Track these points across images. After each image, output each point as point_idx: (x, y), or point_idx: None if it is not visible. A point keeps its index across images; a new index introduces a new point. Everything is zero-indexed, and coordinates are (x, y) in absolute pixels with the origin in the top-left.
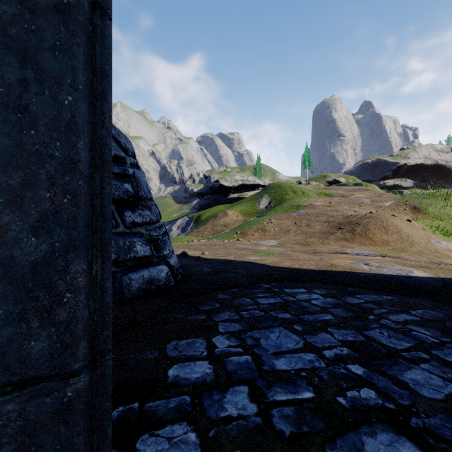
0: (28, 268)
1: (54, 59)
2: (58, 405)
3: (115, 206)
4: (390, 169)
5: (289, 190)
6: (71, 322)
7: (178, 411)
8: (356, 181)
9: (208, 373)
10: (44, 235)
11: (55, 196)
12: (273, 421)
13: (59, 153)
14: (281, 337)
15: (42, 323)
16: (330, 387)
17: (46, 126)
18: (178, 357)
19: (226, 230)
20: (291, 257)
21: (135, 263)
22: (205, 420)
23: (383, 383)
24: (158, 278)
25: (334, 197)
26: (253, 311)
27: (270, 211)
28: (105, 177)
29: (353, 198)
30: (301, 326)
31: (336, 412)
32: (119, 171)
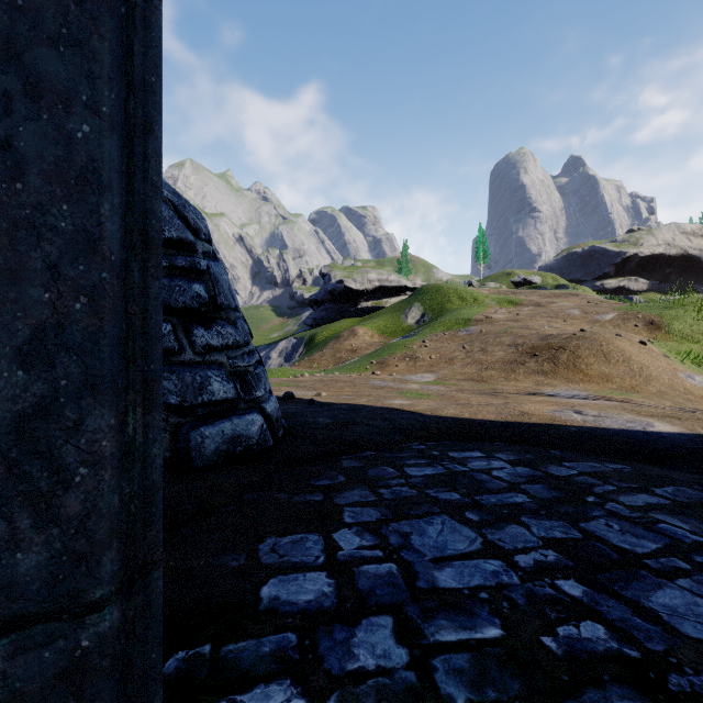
0: (11, 425)
1: (58, 59)
2: (64, 663)
3: (178, 320)
4: (611, 263)
5: (454, 295)
6: (88, 518)
7: (276, 660)
8: (558, 281)
9: (327, 593)
10: (39, 366)
11: (59, 299)
12: (436, 678)
13: (67, 223)
14: (445, 531)
15: (35, 520)
16: (530, 619)
17: (44, 176)
18: (277, 566)
19: (354, 358)
20: (457, 400)
21: (211, 411)
22: (322, 676)
23: (618, 612)
24: (247, 435)
25: (524, 306)
26: (400, 488)
27: (423, 328)
28: (150, 267)
29: (554, 308)
30: (478, 514)
31: (541, 664)
32: (184, 265)
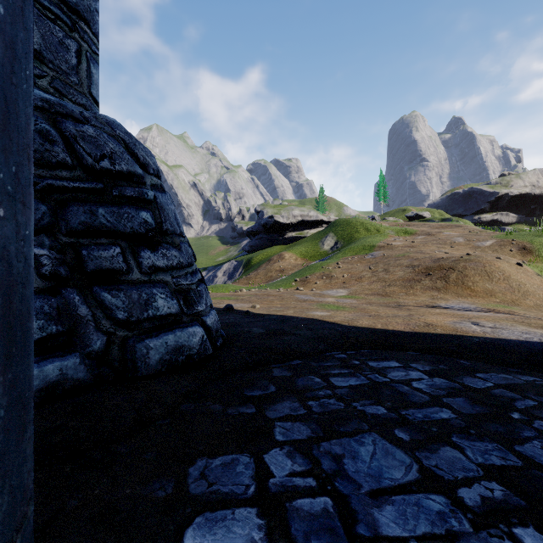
0: None
1: None
2: None
3: (127, 243)
4: (487, 201)
5: (361, 227)
6: None
7: None
8: (443, 215)
9: (257, 540)
10: None
11: None
12: None
13: None
14: (378, 454)
15: None
16: None
17: None
18: (205, 497)
19: (282, 277)
20: (368, 312)
21: (156, 325)
22: None
23: None
24: (189, 345)
25: (417, 235)
26: (327, 399)
27: (336, 253)
28: None
29: (442, 237)
30: (407, 432)
31: None
32: (133, 194)
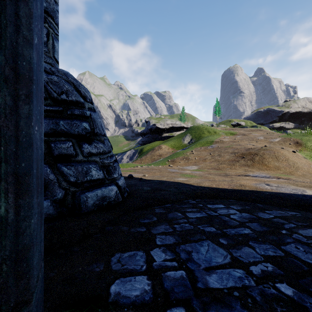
0: None
1: None
2: None
3: (75, 140)
4: (277, 116)
5: (205, 130)
6: None
7: None
8: (252, 124)
9: (147, 290)
10: None
11: None
12: None
13: None
14: (210, 250)
15: None
16: (265, 311)
17: None
18: (120, 271)
19: (160, 159)
20: (209, 178)
21: (91, 184)
22: None
23: None
24: (109, 196)
25: (237, 135)
26: (184, 224)
27: (191, 145)
28: (21, 95)
29: (251, 136)
30: (226, 240)
31: None
32: (78, 113)
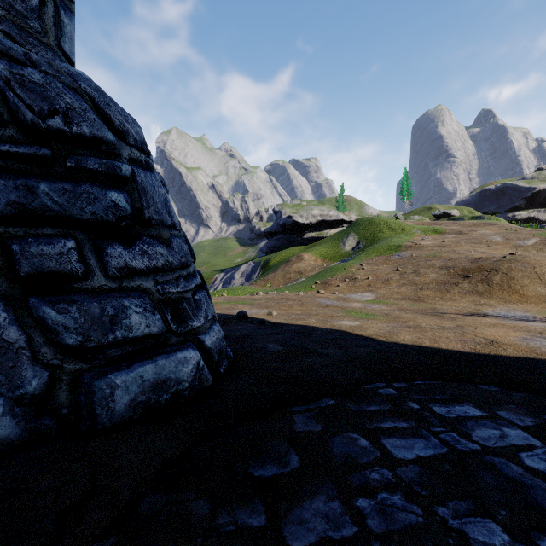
0: None
1: None
2: None
3: (87, 235)
4: (522, 197)
5: (384, 226)
6: None
7: None
8: (473, 213)
9: None
10: None
11: None
12: None
13: None
14: None
15: None
16: None
17: None
18: None
19: (301, 279)
20: (405, 322)
21: (128, 351)
22: None
23: None
24: (176, 377)
25: (447, 234)
26: (388, 495)
27: (359, 254)
28: None
29: (475, 236)
30: None
31: None
32: (98, 167)
